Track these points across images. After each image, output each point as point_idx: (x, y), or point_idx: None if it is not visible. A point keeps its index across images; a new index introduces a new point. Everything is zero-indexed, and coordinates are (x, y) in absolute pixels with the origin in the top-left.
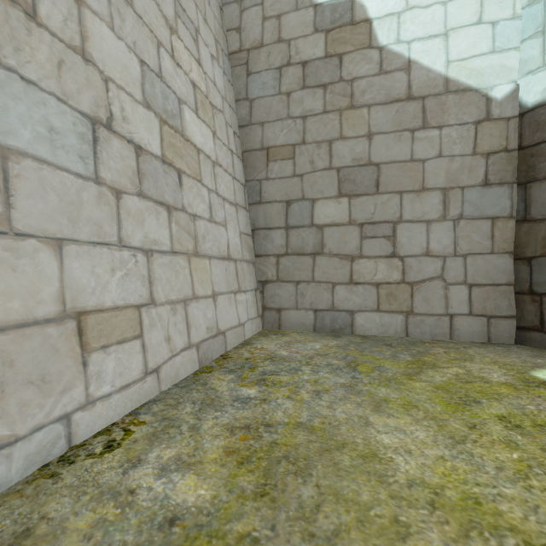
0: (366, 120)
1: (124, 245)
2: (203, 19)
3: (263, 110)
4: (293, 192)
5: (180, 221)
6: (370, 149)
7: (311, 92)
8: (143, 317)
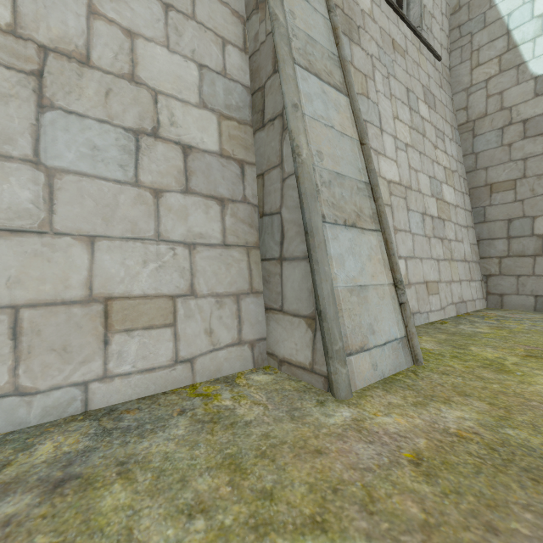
0: None
1: (432, 258)
2: (445, 121)
3: (486, 159)
4: (514, 213)
5: (445, 244)
6: None
7: (531, 140)
8: (438, 286)
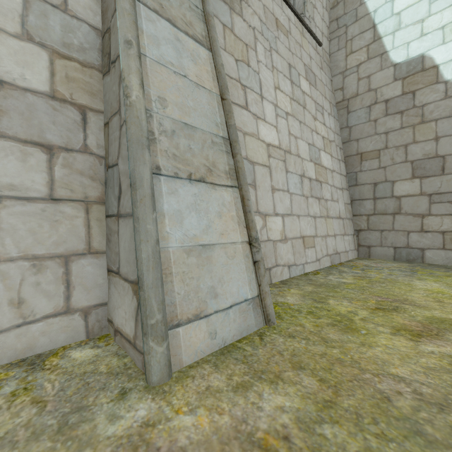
0: (433, 129)
1: (309, 215)
2: (324, 98)
3: (358, 132)
4: (379, 177)
5: (322, 203)
6: (437, 147)
7: (392, 117)
8: (315, 240)
